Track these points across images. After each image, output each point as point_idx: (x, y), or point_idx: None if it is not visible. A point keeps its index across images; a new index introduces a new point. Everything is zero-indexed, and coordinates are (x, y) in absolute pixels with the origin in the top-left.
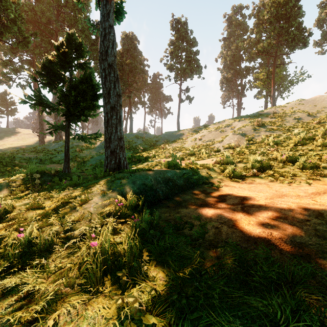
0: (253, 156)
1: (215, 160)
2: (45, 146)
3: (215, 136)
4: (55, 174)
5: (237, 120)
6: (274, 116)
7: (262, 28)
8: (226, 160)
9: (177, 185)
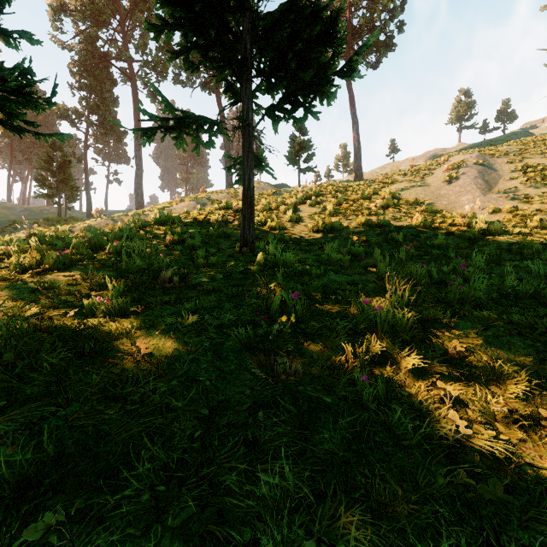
0: None
1: None
2: None
3: None
4: None
5: None
6: None
7: None
8: None
9: None
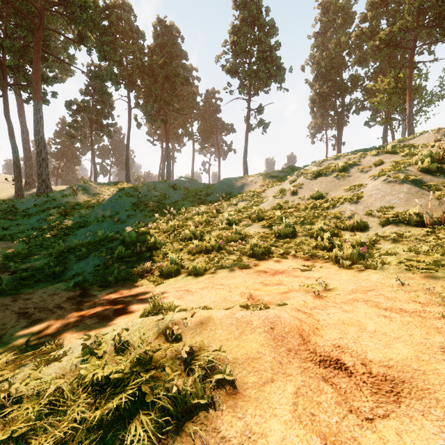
0: None
1: None
2: (17, 203)
3: (328, 186)
4: None
5: (371, 153)
6: None
7: None
8: None
9: None
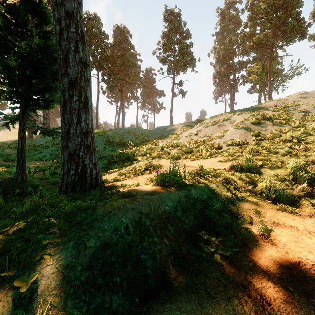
0: (295, 161)
1: (231, 164)
2: (32, 141)
3: (213, 130)
4: (2, 184)
5: (236, 113)
6: (276, 109)
7: (258, 19)
8: (247, 165)
9: (185, 231)
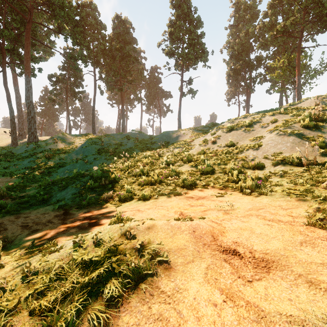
0: None
1: None
2: (13, 149)
3: (238, 137)
4: None
5: (269, 113)
6: (323, 107)
7: (286, 0)
8: None
9: None
